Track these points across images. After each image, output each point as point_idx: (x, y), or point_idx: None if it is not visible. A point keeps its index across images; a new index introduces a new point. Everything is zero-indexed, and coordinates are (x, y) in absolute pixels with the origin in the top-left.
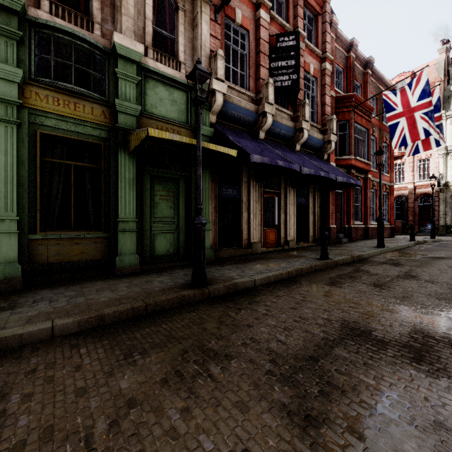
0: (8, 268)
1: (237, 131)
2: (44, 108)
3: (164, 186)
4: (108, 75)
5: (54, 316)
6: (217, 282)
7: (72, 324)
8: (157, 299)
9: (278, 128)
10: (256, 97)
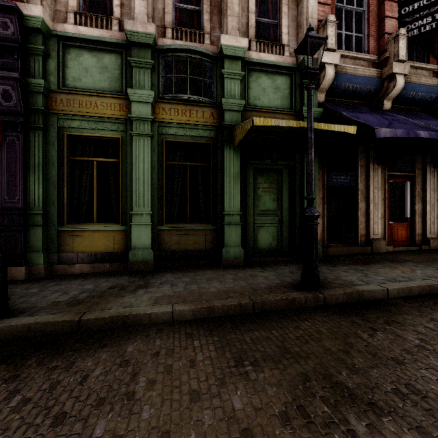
0: (145, 252)
1: (352, 106)
2: (168, 120)
3: (267, 178)
4: (216, 79)
5: (173, 300)
6: (333, 286)
7: (187, 311)
8: (264, 297)
9: (413, 91)
10: (379, 59)
